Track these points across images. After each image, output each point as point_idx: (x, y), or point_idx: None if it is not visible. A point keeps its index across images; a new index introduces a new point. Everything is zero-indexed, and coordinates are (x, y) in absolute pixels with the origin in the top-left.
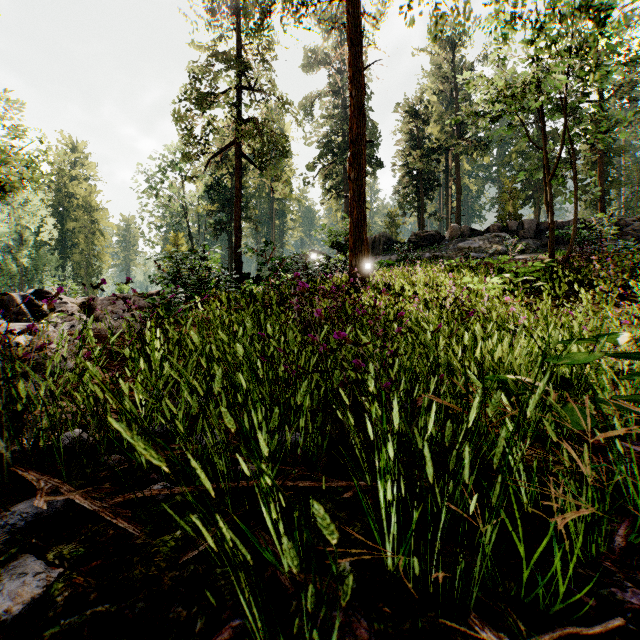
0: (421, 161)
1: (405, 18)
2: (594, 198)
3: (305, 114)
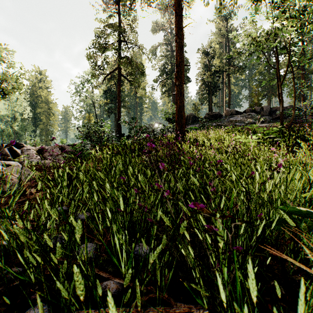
0: (210, 77)
1: (204, 2)
2: (298, 95)
3: (152, 54)
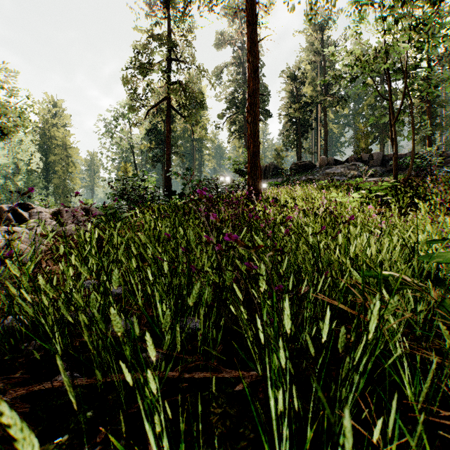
0: (299, 111)
1: (288, 6)
2: (423, 137)
3: (216, 79)
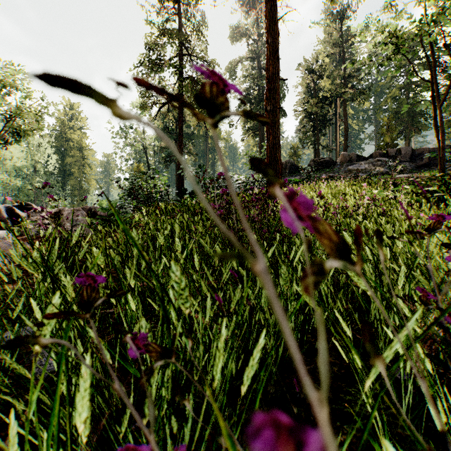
0: (317, 106)
1: None
2: None
3: (230, 75)
